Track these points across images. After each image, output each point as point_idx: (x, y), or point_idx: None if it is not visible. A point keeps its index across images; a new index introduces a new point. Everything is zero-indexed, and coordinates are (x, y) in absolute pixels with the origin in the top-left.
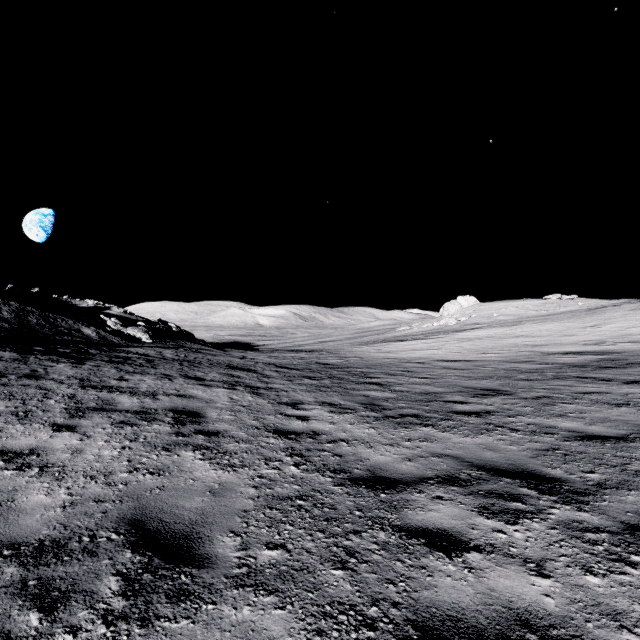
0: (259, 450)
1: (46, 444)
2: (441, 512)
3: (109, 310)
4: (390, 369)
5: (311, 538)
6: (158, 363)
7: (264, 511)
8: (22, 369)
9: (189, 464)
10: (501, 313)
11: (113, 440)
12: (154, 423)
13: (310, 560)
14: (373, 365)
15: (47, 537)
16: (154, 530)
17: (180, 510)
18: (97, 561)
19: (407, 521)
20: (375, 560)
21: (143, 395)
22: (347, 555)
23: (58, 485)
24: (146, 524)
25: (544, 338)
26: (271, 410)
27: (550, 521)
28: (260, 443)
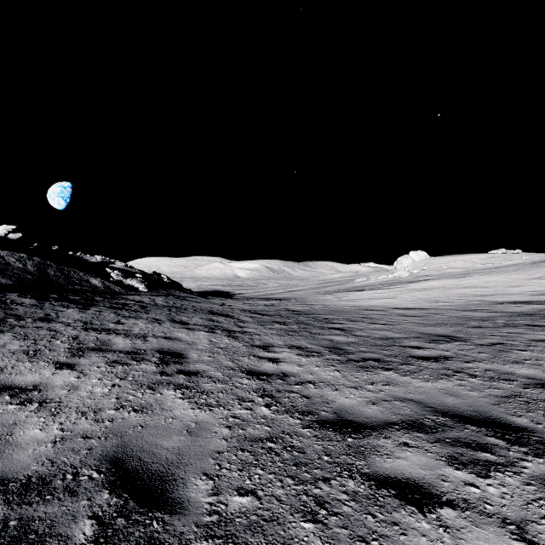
0: (233, 390)
1: (48, 381)
2: (409, 460)
3: (113, 264)
4: (351, 316)
5: (281, 484)
6: (150, 309)
7: (236, 453)
8: (38, 313)
9: (170, 402)
10: (450, 266)
11: (105, 378)
12: (142, 363)
13: (280, 510)
14: (335, 312)
15: (35, 473)
16: (132, 470)
17: (158, 449)
18: (76, 501)
19: (375, 469)
20: (345, 512)
21: (135, 337)
22: (317, 505)
23: (52, 420)
24: (126, 463)
25: (492, 289)
26: (245, 352)
27: (524, 476)
28: (234, 383)
